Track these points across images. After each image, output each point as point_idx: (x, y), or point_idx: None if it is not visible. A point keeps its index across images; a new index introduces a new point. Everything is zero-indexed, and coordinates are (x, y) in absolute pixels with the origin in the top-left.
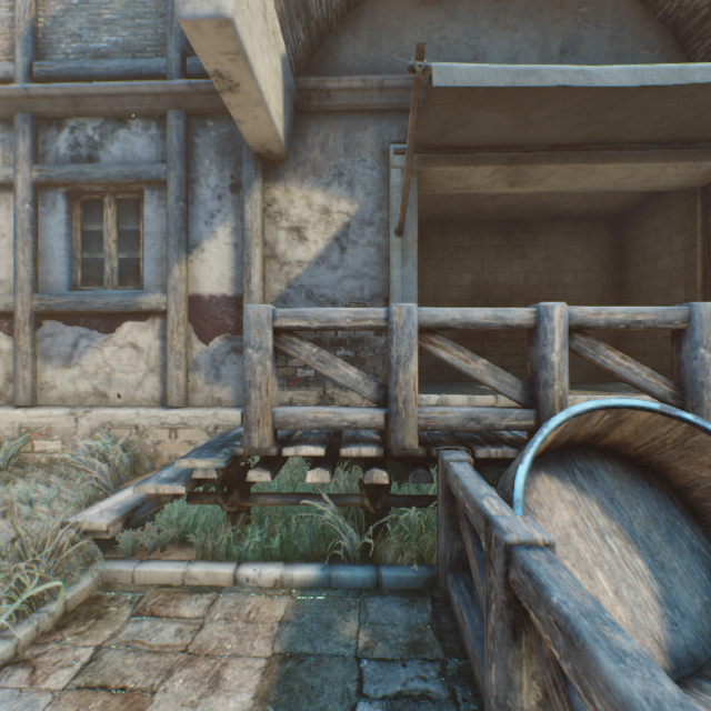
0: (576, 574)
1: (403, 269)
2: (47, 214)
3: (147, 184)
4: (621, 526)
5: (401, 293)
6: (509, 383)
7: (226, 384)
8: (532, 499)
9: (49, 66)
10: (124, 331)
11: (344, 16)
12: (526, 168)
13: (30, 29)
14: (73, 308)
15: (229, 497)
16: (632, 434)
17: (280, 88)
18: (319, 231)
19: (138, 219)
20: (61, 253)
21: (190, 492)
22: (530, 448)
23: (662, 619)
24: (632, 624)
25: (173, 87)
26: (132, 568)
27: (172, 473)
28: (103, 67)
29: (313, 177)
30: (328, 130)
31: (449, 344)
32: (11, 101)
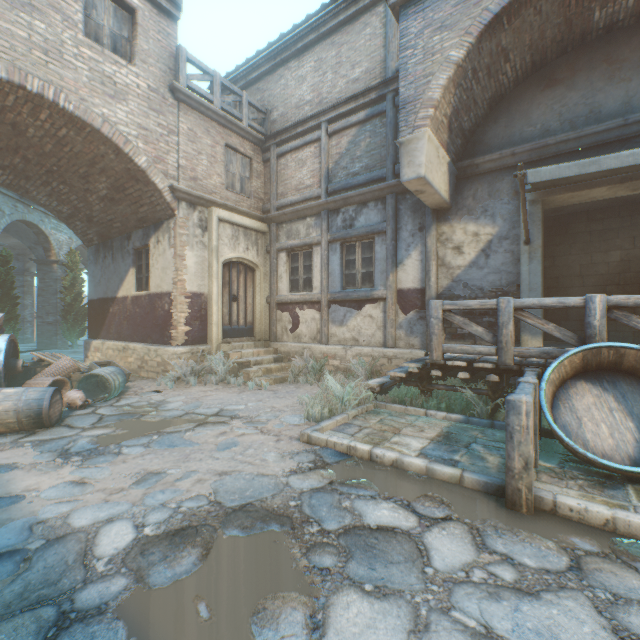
0: (588, 424)
1: (530, 265)
2: (332, 255)
3: (376, 234)
4: (625, 408)
5: (528, 281)
6: (568, 336)
7: (416, 337)
8: (572, 391)
9: (334, 186)
10: (366, 309)
11: (488, 114)
12: (638, 181)
13: (326, 171)
14: (344, 298)
15: (422, 383)
16: (635, 363)
17: (446, 178)
18: (471, 247)
19: (371, 251)
20: (338, 273)
21: (405, 380)
22: (555, 361)
23: (635, 448)
24: (615, 447)
25: (389, 184)
26: (385, 404)
27: (398, 370)
28: (356, 180)
29: (467, 215)
30: (477, 186)
31: (531, 316)
32: (320, 206)
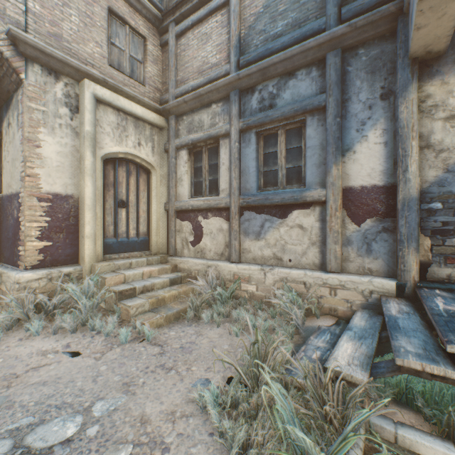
0: None
1: None
2: (245, 147)
3: (308, 113)
4: None
5: None
6: None
7: (375, 258)
8: None
9: (247, 57)
10: (293, 216)
11: None
12: None
13: (237, 39)
14: (261, 203)
15: None
16: None
17: None
18: None
19: (298, 139)
20: (253, 170)
21: None
22: None
23: None
24: None
25: (334, 33)
26: (392, 428)
27: (415, 348)
28: (279, 43)
29: None
30: None
31: None
32: (228, 86)
